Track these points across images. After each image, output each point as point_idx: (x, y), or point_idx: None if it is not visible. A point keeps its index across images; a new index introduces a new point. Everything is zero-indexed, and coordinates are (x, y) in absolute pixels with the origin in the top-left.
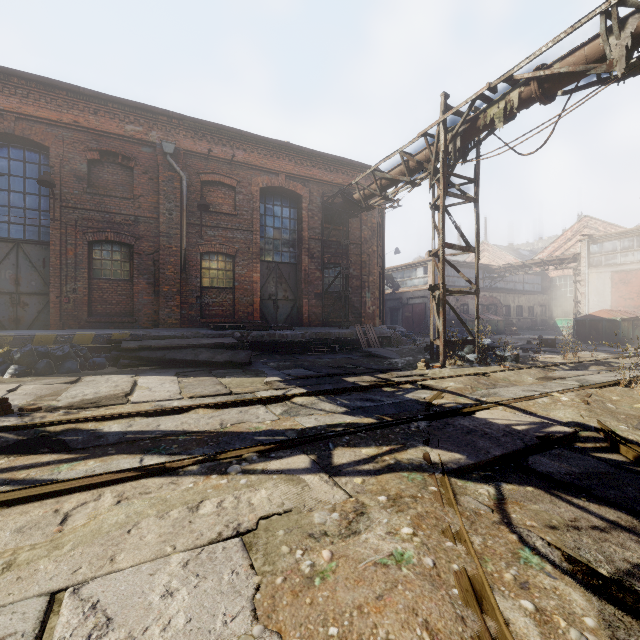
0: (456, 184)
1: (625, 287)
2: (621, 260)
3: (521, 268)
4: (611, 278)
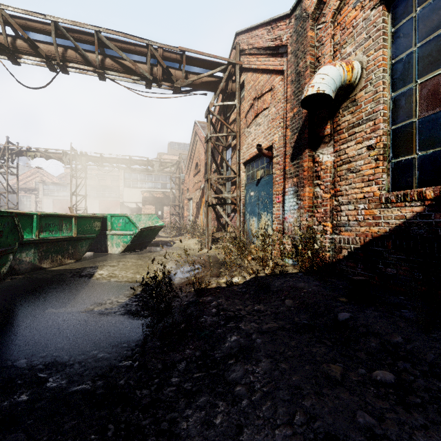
0: (8, 167)
1: (58, 206)
2: (57, 194)
3: (4, 189)
4: (53, 201)
